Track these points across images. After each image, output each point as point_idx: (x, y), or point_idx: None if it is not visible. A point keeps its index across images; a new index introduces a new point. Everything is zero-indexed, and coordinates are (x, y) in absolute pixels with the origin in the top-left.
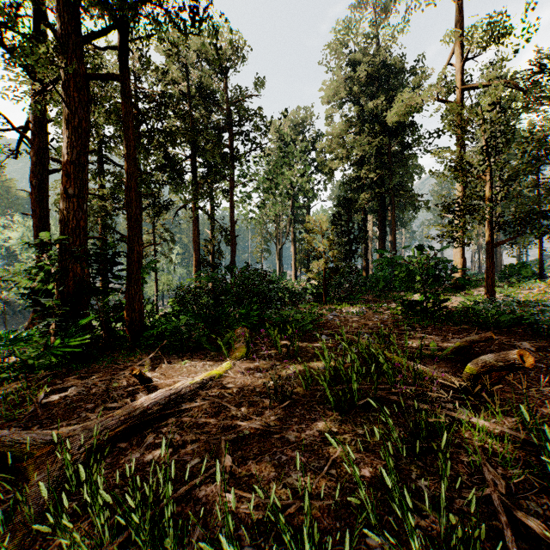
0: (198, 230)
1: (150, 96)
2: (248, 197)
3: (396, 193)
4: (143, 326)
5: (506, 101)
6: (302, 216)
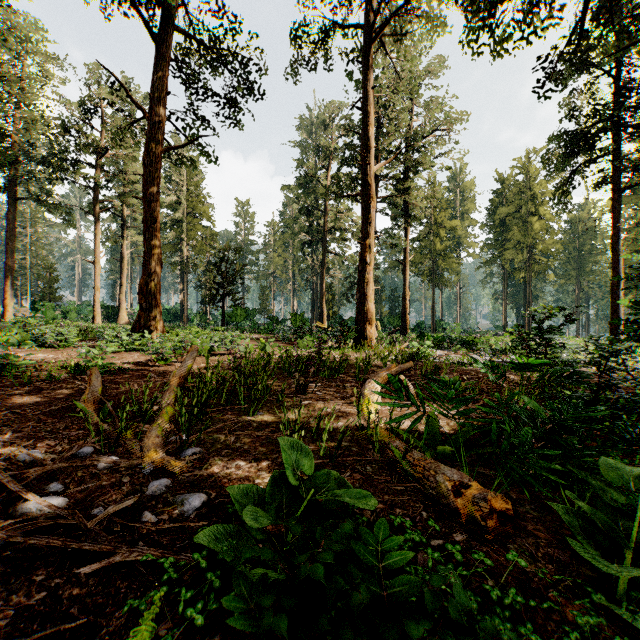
0: None
1: None
2: None
3: None
4: None
5: None
6: None
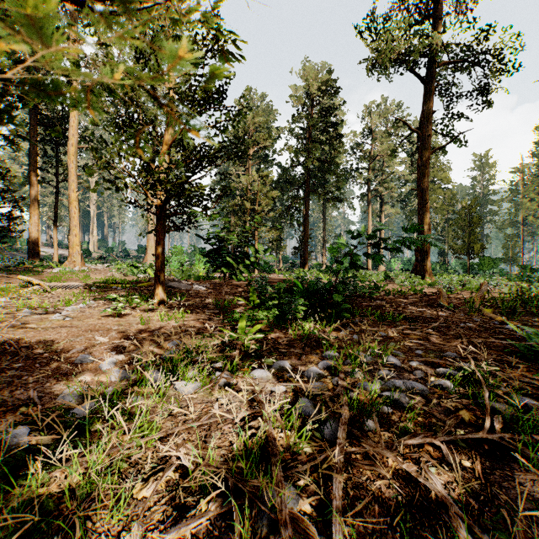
0: None
1: None
2: None
3: None
4: None
5: None
6: None
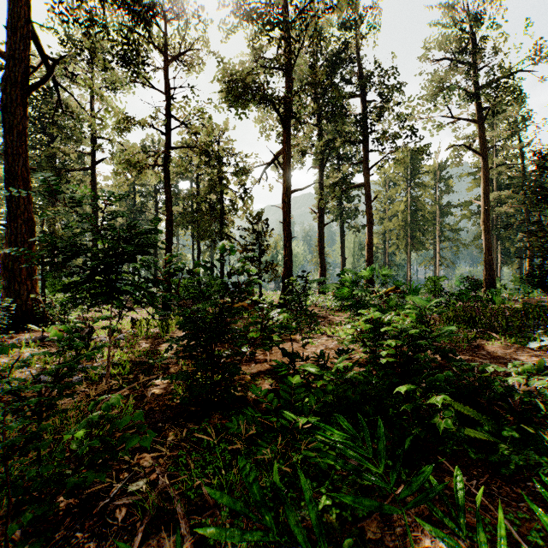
0: None
1: None
2: None
3: None
4: None
5: None
6: None
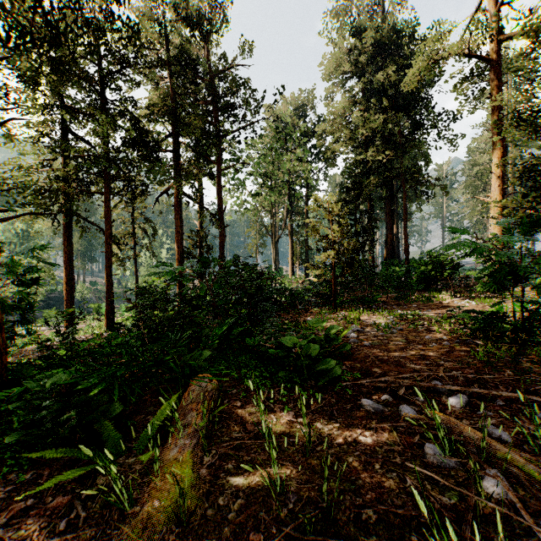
0: (181, 219)
1: (119, 54)
2: (241, 184)
3: (409, 177)
4: (3, 375)
5: (518, 85)
6: (299, 207)
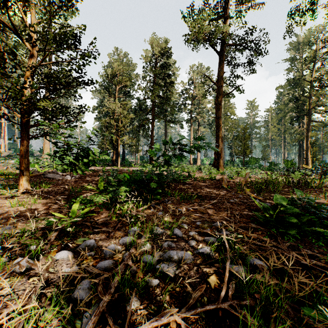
0: None
1: None
2: None
3: None
4: None
5: None
6: None
